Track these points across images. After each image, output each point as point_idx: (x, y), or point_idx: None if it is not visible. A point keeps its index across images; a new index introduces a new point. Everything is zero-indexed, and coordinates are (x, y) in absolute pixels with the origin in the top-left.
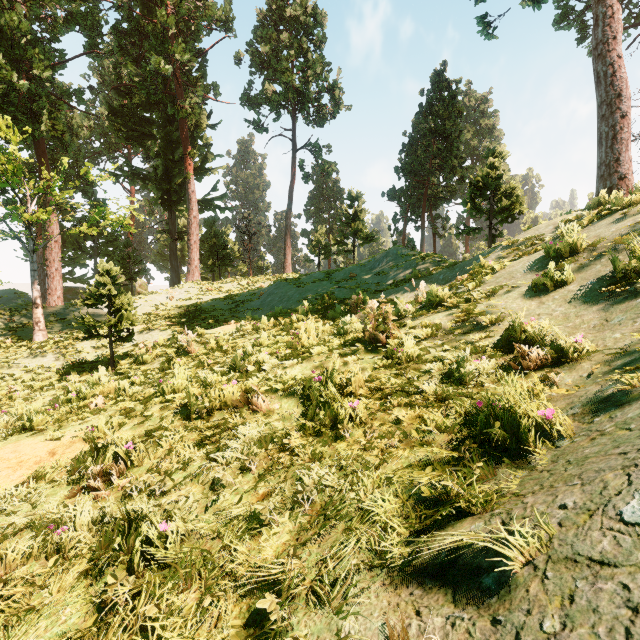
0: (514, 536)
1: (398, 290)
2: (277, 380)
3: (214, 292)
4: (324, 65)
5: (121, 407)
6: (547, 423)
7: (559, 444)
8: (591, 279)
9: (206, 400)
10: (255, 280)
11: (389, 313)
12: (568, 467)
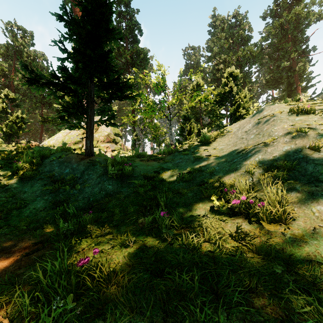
0: None
1: None
2: None
3: None
4: None
5: None
6: None
7: None
8: None
9: None
10: None
11: None
12: None
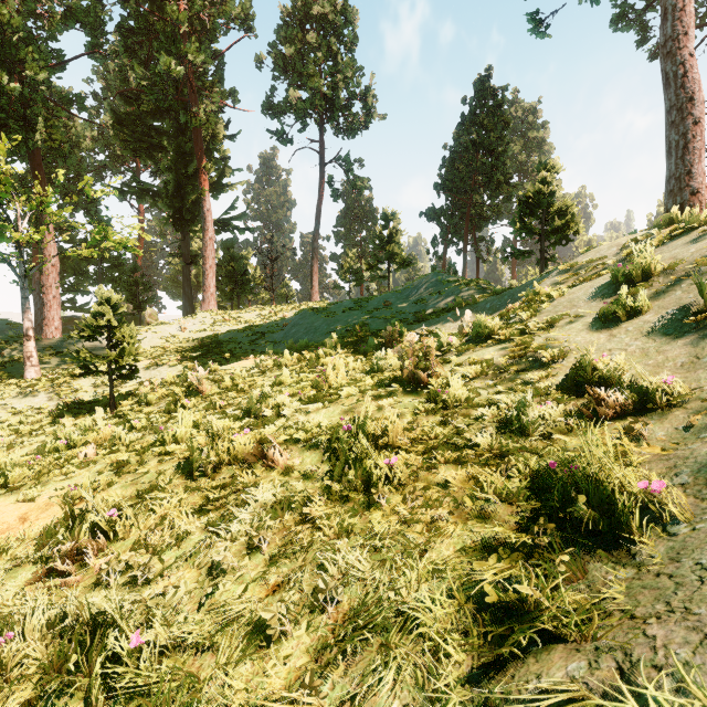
0: (644, 700)
1: (439, 320)
2: (298, 428)
3: (232, 323)
4: (355, 69)
5: (112, 460)
6: (647, 496)
7: (673, 530)
8: (671, 307)
9: (212, 453)
10: (278, 309)
11: (432, 348)
12: (704, 576)
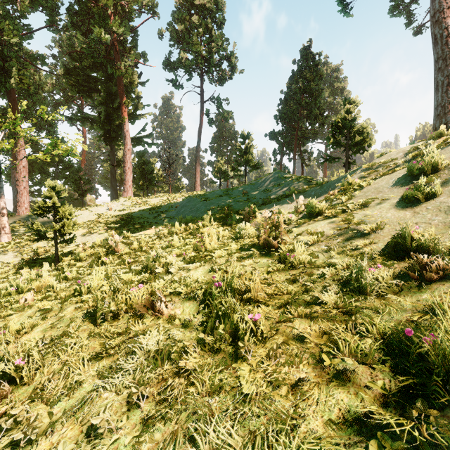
0: None
1: (280, 203)
2: (181, 283)
3: (142, 205)
4: (224, 40)
5: (40, 306)
6: None
7: None
8: None
9: (112, 304)
10: (173, 196)
11: (281, 221)
12: None
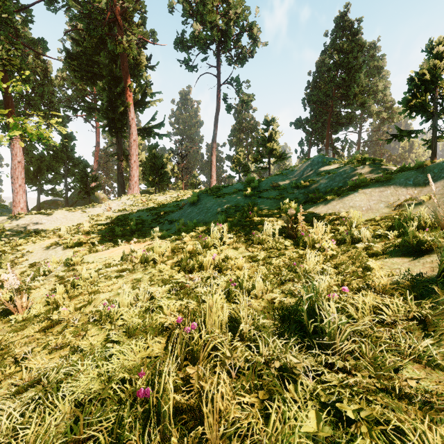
0: None
1: (343, 200)
2: None
3: (147, 203)
4: (244, 8)
5: None
6: None
7: None
8: None
9: None
10: (184, 193)
11: None
12: None
